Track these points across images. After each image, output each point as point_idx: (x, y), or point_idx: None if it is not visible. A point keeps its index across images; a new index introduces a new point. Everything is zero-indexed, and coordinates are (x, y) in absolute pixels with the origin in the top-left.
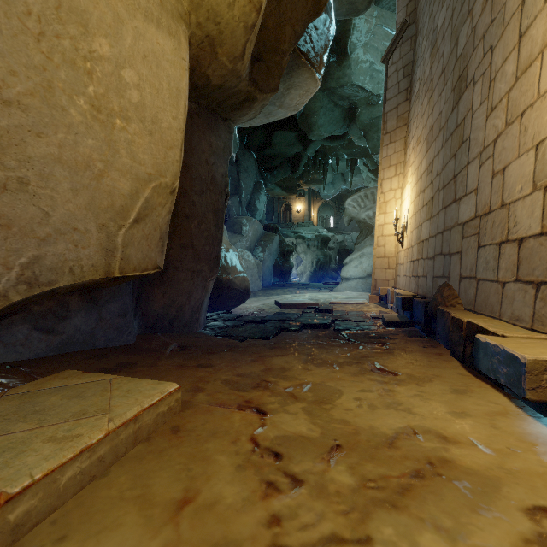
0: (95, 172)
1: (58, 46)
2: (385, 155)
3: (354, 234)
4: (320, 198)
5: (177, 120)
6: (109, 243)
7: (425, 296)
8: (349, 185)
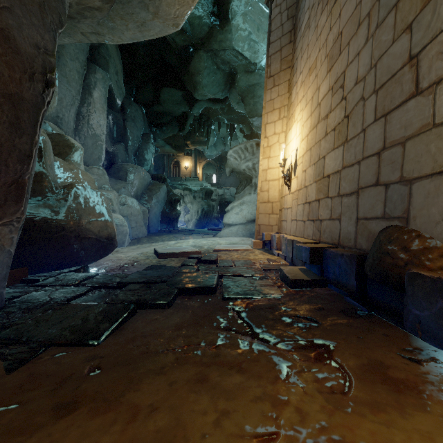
0: None
1: None
2: (269, 98)
3: (232, 189)
4: (204, 158)
5: None
6: None
7: (337, 244)
8: (228, 148)
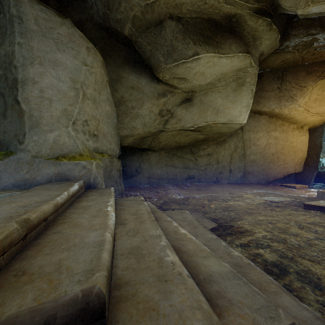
0: (293, 159)
1: (290, 146)
2: None
3: None
4: None
5: (306, 147)
6: (295, 168)
7: None
8: None
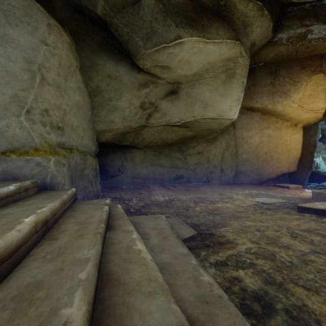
0: (287, 158)
1: (283, 145)
2: None
3: None
4: None
5: (300, 146)
6: (289, 167)
7: None
8: None
